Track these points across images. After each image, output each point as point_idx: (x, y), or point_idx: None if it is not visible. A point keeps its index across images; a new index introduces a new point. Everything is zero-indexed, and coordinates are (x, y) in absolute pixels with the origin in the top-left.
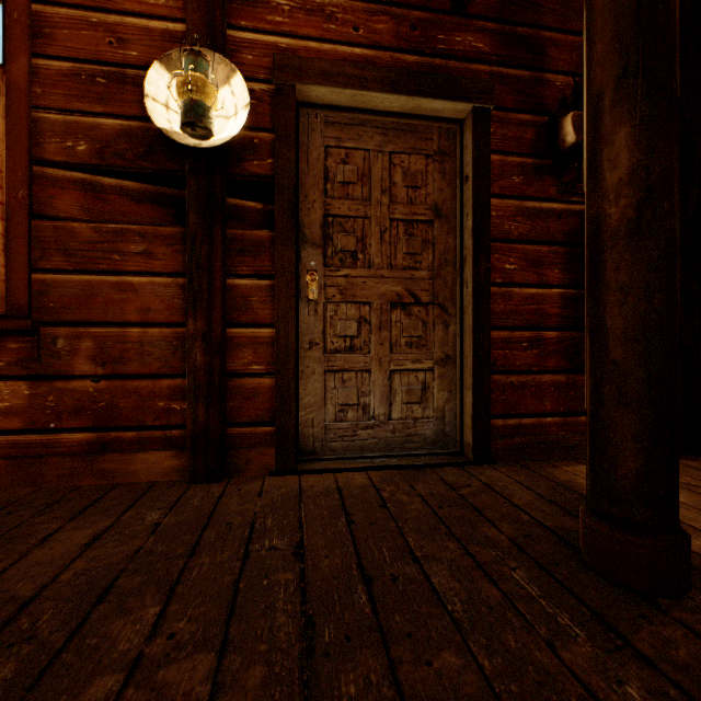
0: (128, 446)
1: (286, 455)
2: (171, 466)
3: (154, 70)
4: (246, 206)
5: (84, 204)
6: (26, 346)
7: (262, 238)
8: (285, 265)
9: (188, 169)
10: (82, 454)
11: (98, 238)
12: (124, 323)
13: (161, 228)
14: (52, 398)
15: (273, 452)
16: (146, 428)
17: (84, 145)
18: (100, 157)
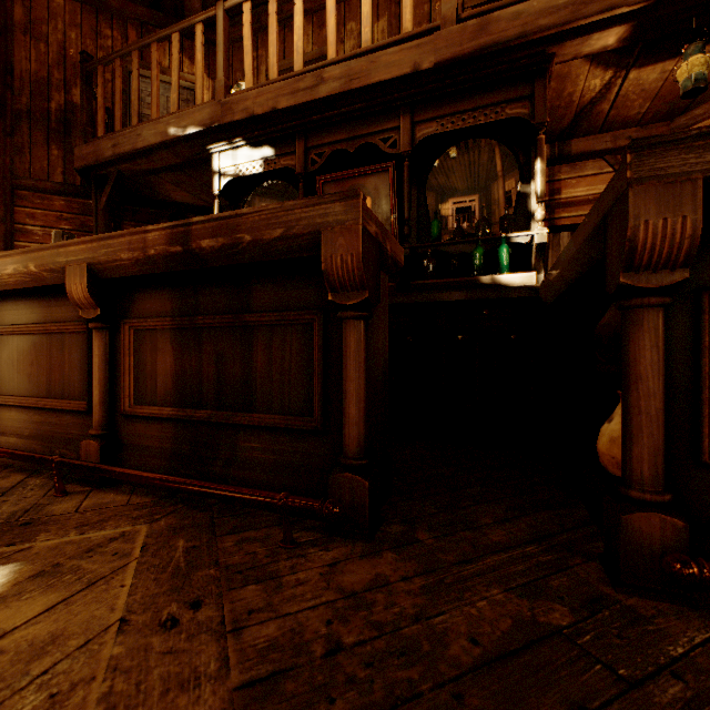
0: None
1: None
2: None
3: None
4: None
5: None
6: None
7: None
8: None
9: None
10: None
11: None
12: None
13: None
14: None
15: None
16: None
17: None
18: None
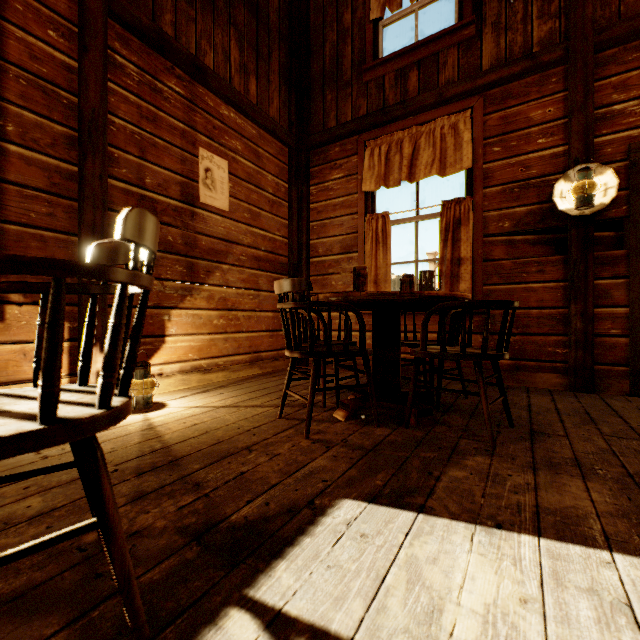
0: (530, 369)
1: (638, 385)
2: (556, 382)
3: (557, 183)
4: (601, 235)
5: (506, 251)
6: (481, 319)
7: (618, 254)
8: (637, 269)
9: (571, 225)
10: (507, 370)
11: (514, 267)
12: (528, 308)
13: (549, 257)
14: (491, 343)
15: (627, 383)
16: (540, 361)
17: (507, 223)
18: (515, 227)
